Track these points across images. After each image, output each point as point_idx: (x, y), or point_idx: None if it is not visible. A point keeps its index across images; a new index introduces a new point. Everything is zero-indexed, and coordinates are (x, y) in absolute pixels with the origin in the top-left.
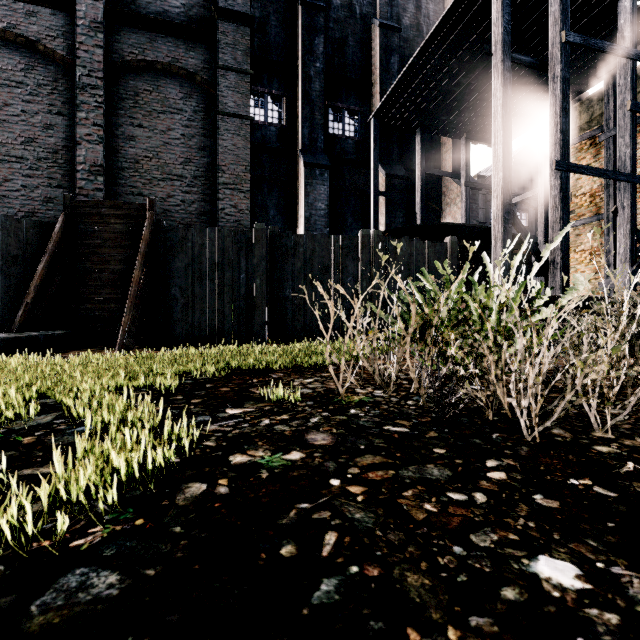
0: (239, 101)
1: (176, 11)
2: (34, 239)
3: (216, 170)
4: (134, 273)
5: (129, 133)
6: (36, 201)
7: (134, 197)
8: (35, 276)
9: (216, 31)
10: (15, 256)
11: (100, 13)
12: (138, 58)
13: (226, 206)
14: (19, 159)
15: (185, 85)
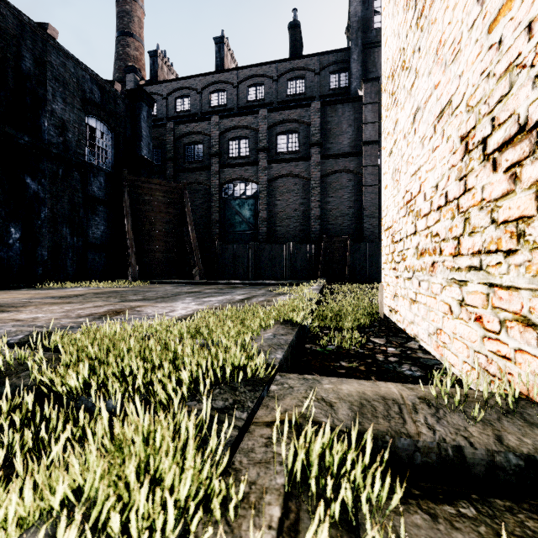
0: (373, 178)
1: (345, 146)
2: (315, 250)
3: (362, 209)
4: (347, 261)
5: (328, 200)
6: (297, 231)
7: (329, 225)
8: (320, 262)
9: (362, 151)
10: (311, 256)
11: (319, 159)
12: (331, 170)
13: (367, 225)
14: (293, 217)
15: (349, 176)
